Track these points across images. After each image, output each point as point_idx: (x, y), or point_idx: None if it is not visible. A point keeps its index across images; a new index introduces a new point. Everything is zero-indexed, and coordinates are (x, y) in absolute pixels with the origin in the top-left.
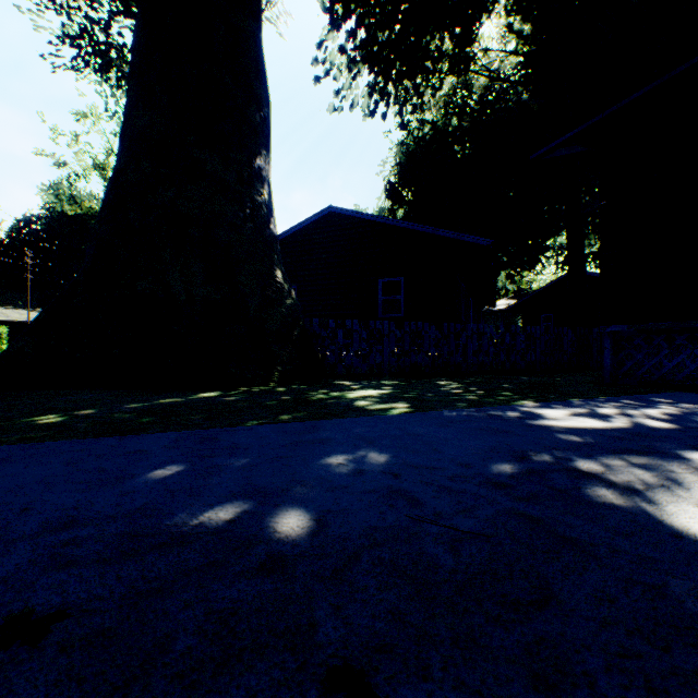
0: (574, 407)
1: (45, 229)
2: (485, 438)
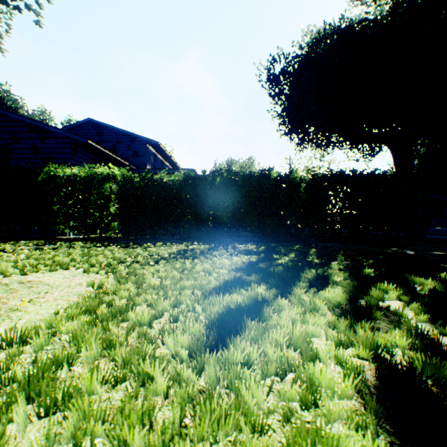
0: None
1: None
2: None
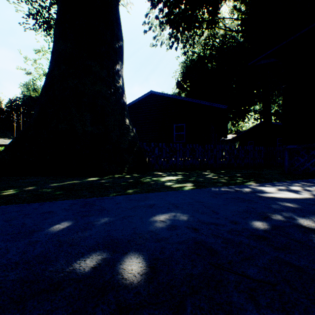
0: (277, 186)
1: (22, 103)
2: (239, 204)
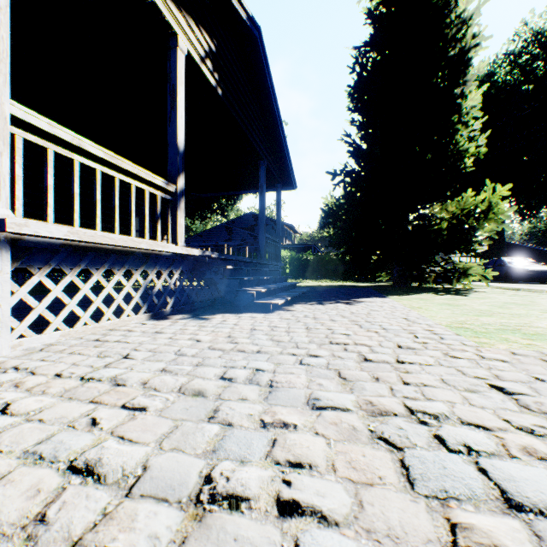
0: None
1: None
2: None
